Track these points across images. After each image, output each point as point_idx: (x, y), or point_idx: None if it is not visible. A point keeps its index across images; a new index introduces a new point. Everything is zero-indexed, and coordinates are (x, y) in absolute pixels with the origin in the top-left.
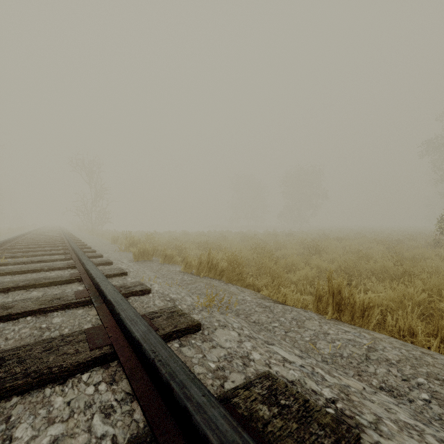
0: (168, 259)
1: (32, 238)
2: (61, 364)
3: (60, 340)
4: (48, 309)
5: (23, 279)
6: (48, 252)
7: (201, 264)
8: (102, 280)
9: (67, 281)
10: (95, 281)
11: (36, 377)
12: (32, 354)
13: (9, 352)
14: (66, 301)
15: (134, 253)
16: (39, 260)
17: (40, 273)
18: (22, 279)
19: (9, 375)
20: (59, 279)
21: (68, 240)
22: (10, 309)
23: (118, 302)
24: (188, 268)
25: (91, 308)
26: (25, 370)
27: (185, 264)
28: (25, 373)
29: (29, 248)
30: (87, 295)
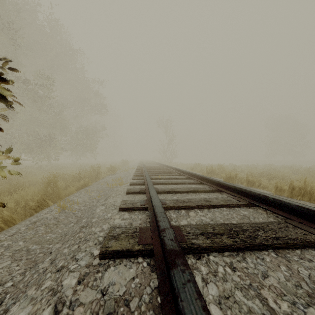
0: (250, 184)
1: (147, 166)
2: (306, 238)
3: (278, 224)
4: (230, 205)
5: (188, 187)
6: (171, 173)
7: (294, 189)
8: (260, 192)
9: (212, 191)
10: (254, 192)
11: (300, 242)
12: (274, 229)
13: (255, 224)
14: (237, 202)
15: (223, 177)
16: (175, 178)
17: (186, 185)
18: (187, 187)
19: (280, 237)
20: (207, 189)
21: (174, 167)
22: (211, 202)
23: (311, 208)
24: (278, 191)
25: (254, 209)
26: (286, 236)
27: (276, 188)
28: (289, 238)
29: (156, 171)
30: (245, 201)
